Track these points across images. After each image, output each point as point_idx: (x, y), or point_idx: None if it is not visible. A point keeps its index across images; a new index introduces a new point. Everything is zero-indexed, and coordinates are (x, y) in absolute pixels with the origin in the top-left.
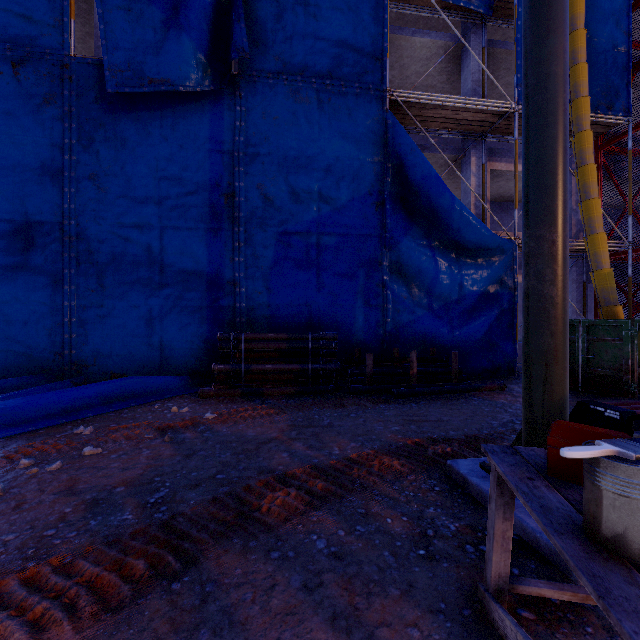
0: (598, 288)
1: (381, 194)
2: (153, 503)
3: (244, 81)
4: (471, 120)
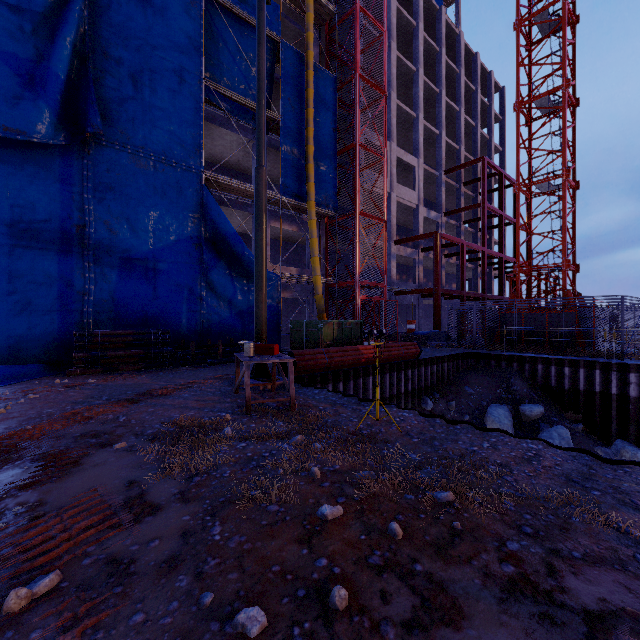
0: (317, 304)
1: (199, 239)
2: (106, 399)
3: (92, 142)
4: None
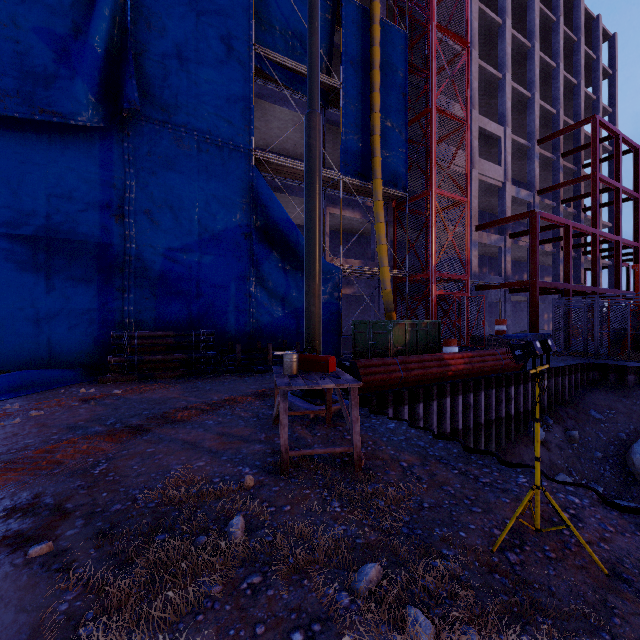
0: (384, 301)
1: (248, 227)
2: (110, 424)
3: (133, 123)
4: None
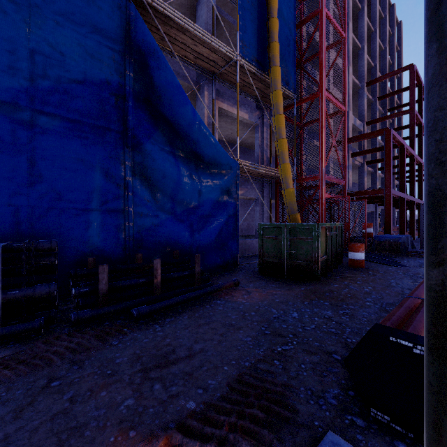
0: (287, 201)
1: (122, 87)
2: None
3: None
4: (206, 57)
